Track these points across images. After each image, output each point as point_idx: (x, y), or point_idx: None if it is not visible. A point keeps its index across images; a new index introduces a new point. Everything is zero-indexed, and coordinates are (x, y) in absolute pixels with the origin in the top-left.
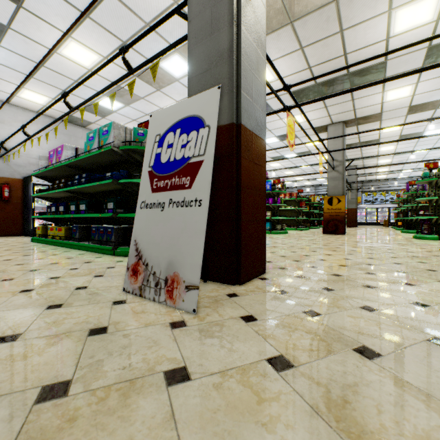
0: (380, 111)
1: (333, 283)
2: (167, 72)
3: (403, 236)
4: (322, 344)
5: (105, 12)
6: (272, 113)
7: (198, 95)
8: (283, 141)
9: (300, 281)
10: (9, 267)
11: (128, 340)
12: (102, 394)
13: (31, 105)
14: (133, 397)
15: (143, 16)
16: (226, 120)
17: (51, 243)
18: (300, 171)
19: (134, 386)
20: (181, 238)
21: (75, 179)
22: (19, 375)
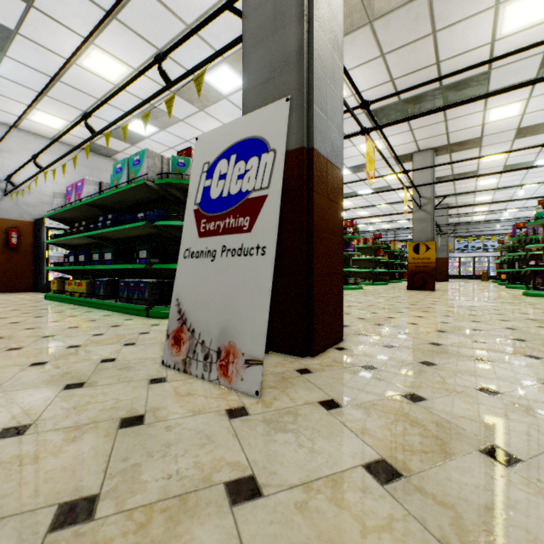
0: (480, 135)
1: (433, 355)
2: (212, 87)
3: (509, 292)
4: (435, 442)
5: (136, 12)
6: (346, 137)
7: (259, 111)
8: (356, 173)
9: (389, 352)
10: (16, 332)
11: (173, 435)
12: (142, 517)
13: (45, 130)
14: (184, 522)
15: (183, 17)
16: (294, 144)
17: (69, 301)
18: (376, 211)
19: (185, 505)
20: (238, 296)
21: (99, 221)
22: (28, 487)
